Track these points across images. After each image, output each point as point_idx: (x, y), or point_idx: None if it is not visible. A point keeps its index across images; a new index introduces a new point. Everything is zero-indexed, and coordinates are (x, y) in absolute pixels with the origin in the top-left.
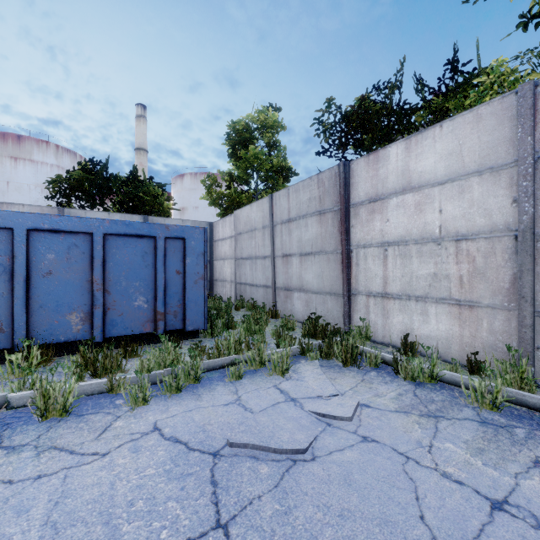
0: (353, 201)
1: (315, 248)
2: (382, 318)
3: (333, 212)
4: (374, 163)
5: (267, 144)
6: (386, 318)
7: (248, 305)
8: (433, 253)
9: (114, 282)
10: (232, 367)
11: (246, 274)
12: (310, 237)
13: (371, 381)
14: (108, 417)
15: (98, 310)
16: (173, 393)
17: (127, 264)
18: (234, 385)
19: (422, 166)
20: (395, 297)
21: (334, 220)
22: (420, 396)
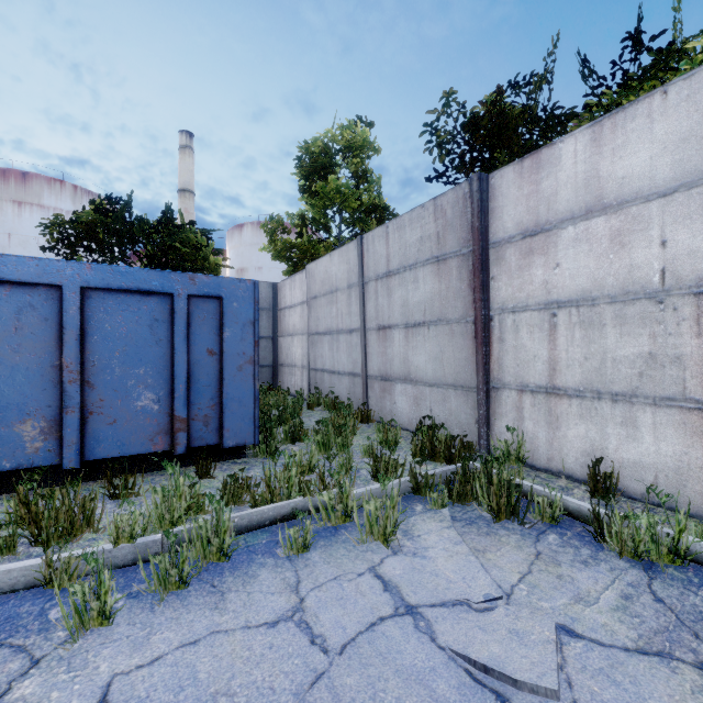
0: (495, 237)
1: (429, 315)
2: (547, 428)
3: (460, 256)
4: (531, 172)
5: (353, 174)
6: (555, 429)
7: (326, 401)
8: (647, 318)
9: (100, 368)
10: (291, 528)
11: (324, 356)
12: (421, 298)
13: (556, 559)
14: (12, 663)
15: (71, 415)
16: (171, 589)
17: (124, 338)
18: (295, 566)
19: (625, 167)
20: (571, 394)
21: (462, 270)
22: (671, 604)
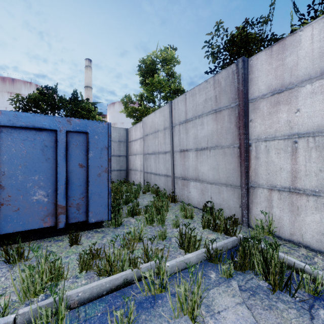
0: (252, 96)
1: (210, 143)
2: (290, 214)
3: (230, 108)
4: (278, 53)
5: (166, 74)
6: (296, 215)
7: (152, 189)
8: None
9: (8, 176)
10: (118, 311)
11: (151, 166)
12: (205, 134)
13: None
14: None
15: None
16: None
17: (24, 157)
18: None
19: None
20: (308, 193)
21: (231, 116)
22: None
